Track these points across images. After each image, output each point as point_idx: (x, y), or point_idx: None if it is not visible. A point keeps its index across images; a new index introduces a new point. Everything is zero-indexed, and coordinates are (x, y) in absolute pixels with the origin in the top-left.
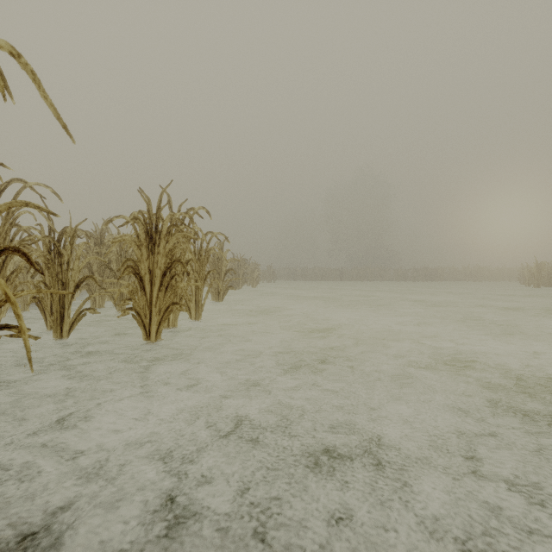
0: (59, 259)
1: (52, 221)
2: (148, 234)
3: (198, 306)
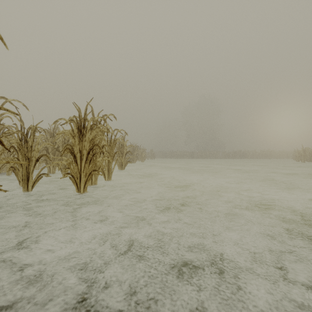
0: (26, 144)
1: (23, 122)
2: (79, 129)
3: (109, 172)
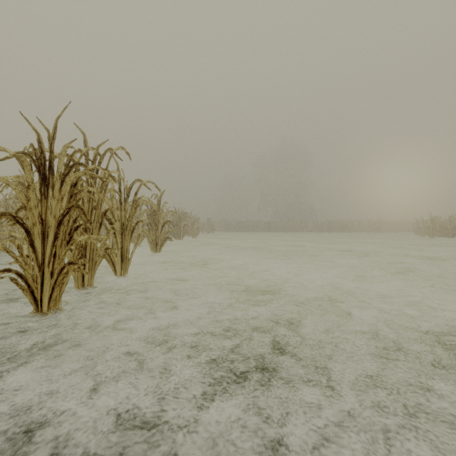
0: None
1: None
2: (40, 172)
3: (124, 261)
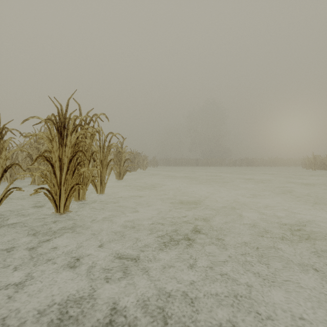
0: None
1: None
2: (58, 131)
3: (102, 184)
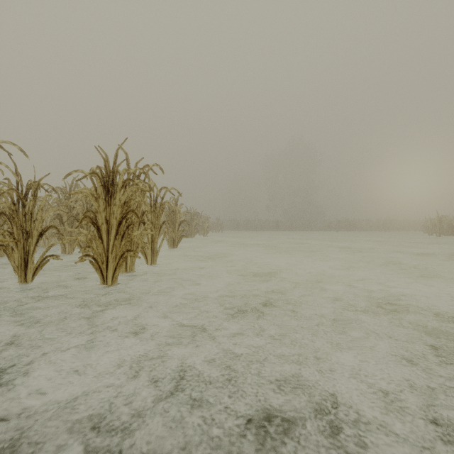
0: (23, 210)
1: (20, 176)
2: (105, 187)
3: (154, 253)
